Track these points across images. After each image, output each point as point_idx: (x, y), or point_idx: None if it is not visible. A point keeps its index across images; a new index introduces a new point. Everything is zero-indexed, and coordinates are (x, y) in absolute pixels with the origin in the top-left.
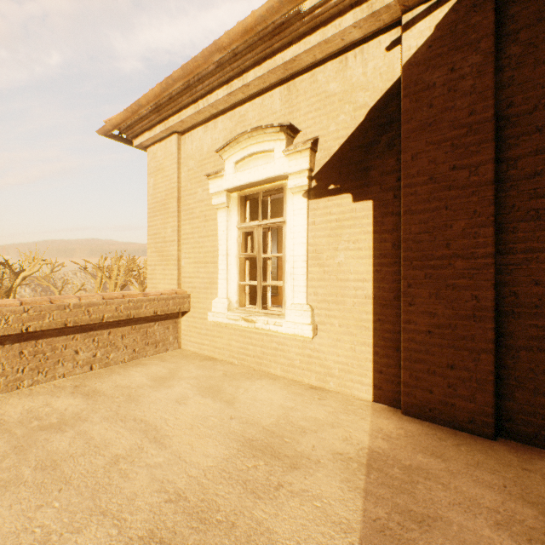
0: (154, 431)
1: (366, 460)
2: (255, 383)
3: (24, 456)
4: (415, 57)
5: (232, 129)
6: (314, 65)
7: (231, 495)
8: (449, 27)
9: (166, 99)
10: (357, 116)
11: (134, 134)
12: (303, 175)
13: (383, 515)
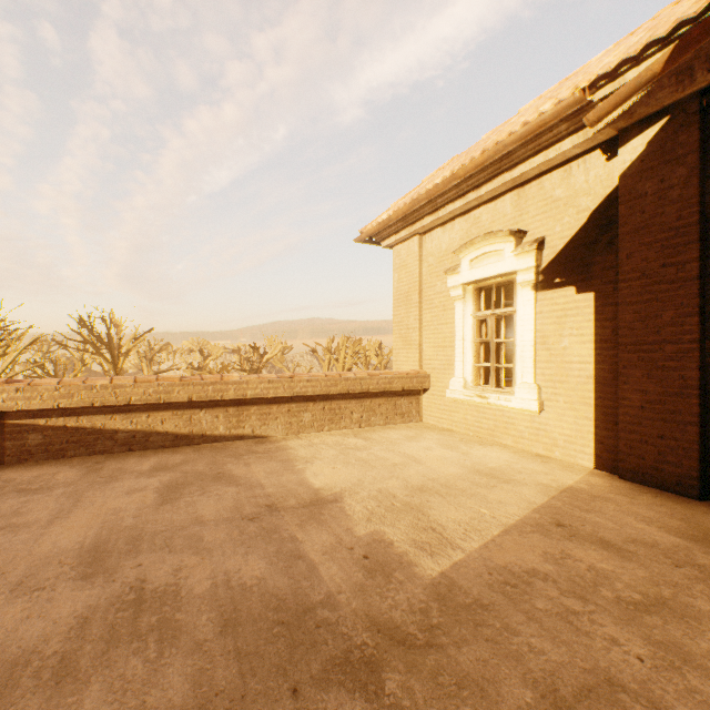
0: (413, 458)
1: (563, 489)
2: (486, 447)
3: (347, 456)
4: (628, 170)
5: (467, 229)
6: (541, 173)
7: (463, 484)
8: (658, 144)
9: (411, 211)
10: (579, 218)
11: (382, 238)
12: (530, 272)
13: (559, 504)
